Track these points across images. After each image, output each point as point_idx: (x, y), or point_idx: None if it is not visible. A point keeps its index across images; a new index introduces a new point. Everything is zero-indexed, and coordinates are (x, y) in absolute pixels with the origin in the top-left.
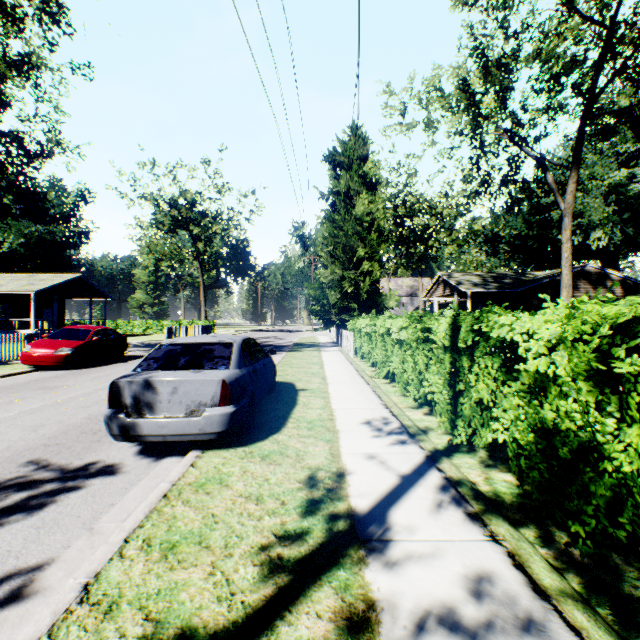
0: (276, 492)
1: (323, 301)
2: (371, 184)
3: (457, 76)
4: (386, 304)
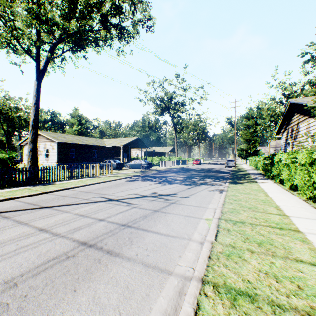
0: (239, 168)
1: (241, 153)
2: (255, 122)
3: (276, 102)
4: (260, 154)
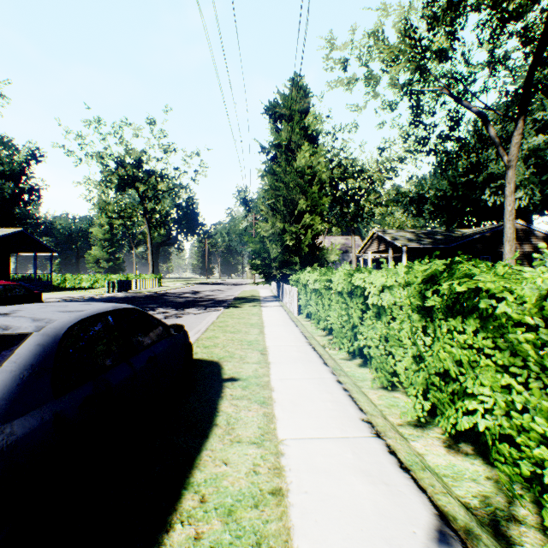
0: None
1: (264, 255)
2: (312, 138)
3: (405, 18)
4: (327, 258)
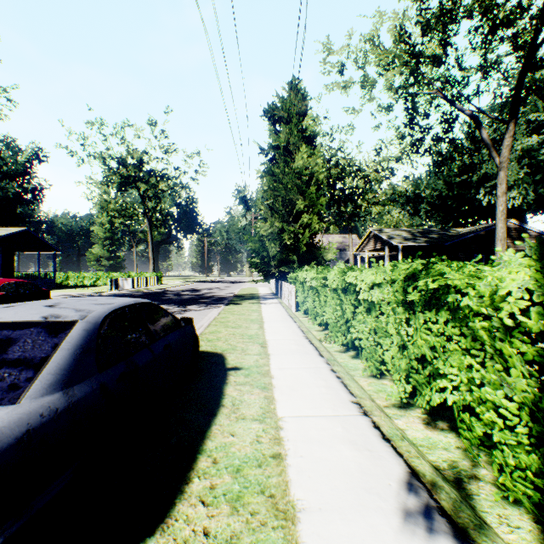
0: None
1: (263, 253)
2: (310, 140)
3: (399, 24)
4: (324, 256)
